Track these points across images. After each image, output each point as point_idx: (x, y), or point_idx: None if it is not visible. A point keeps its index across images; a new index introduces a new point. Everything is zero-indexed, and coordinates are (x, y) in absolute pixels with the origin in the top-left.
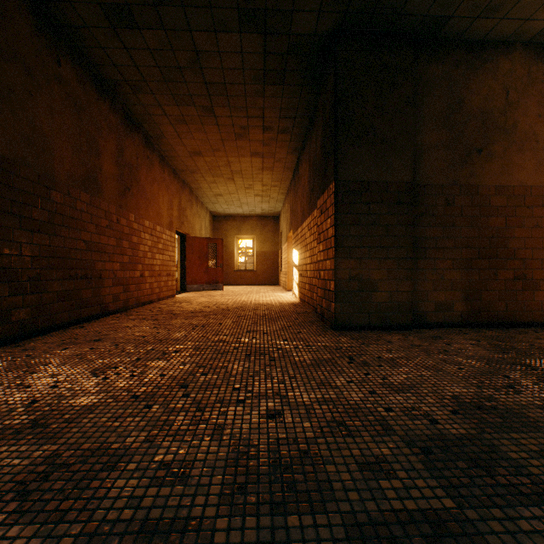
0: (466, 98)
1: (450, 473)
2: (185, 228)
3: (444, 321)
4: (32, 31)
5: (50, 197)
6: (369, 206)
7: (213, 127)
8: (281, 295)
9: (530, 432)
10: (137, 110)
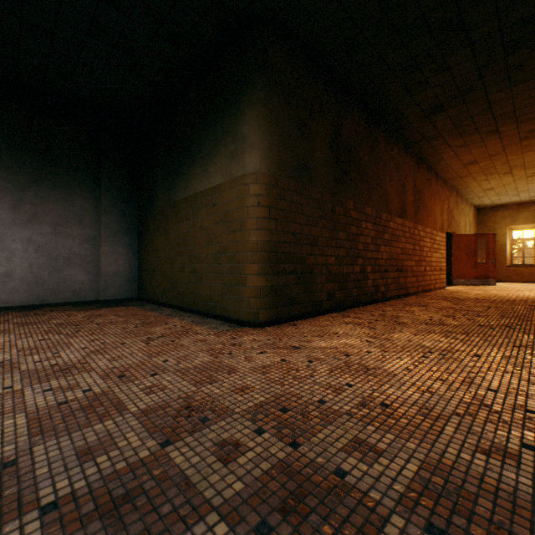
0: None
1: None
2: (452, 227)
3: None
4: (384, 142)
5: (389, 226)
6: None
7: (494, 140)
8: None
9: None
10: (425, 151)
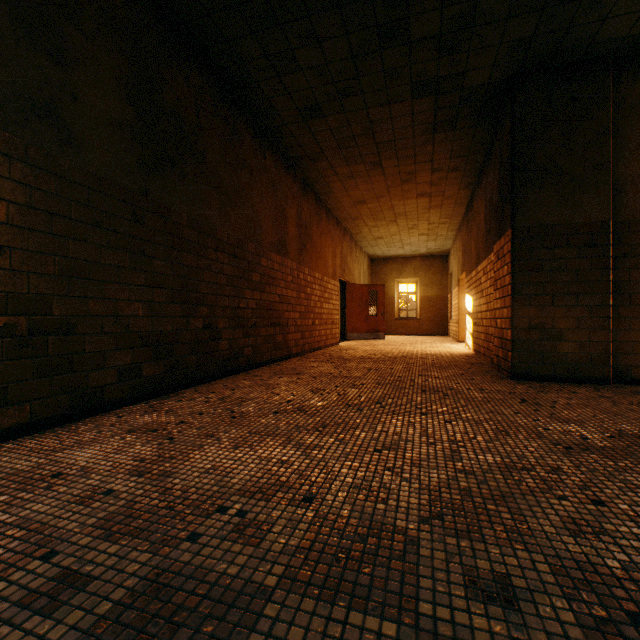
0: None
1: (580, 457)
2: (346, 275)
3: None
4: (252, 141)
5: (260, 263)
6: (553, 250)
7: (379, 177)
8: (451, 346)
9: None
10: (312, 174)
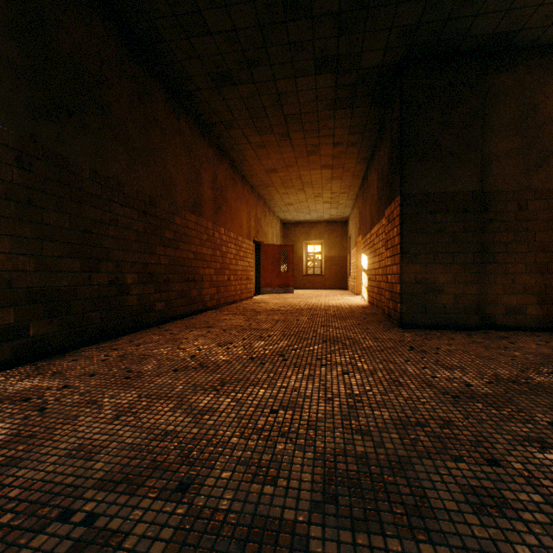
0: (541, 102)
1: (468, 407)
2: (260, 236)
3: (515, 324)
4: (165, 102)
5: (174, 221)
6: (434, 215)
7: (288, 148)
8: (350, 298)
9: (549, 397)
10: (226, 142)
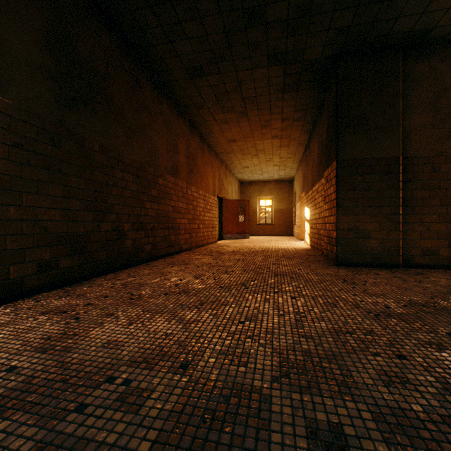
0: None
1: (386, 322)
2: (222, 193)
3: (430, 263)
4: (151, 91)
5: (158, 182)
6: (363, 176)
7: (246, 123)
8: (295, 243)
9: (450, 316)
10: (197, 119)
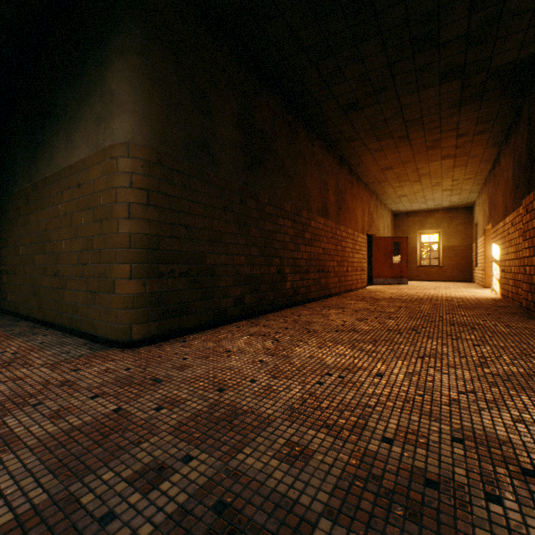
0: None
1: None
2: (372, 230)
3: None
4: (305, 135)
5: (310, 225)
6: None
7: (406, 147)
8: (476, 291)
9: None
10: (347, 152)
